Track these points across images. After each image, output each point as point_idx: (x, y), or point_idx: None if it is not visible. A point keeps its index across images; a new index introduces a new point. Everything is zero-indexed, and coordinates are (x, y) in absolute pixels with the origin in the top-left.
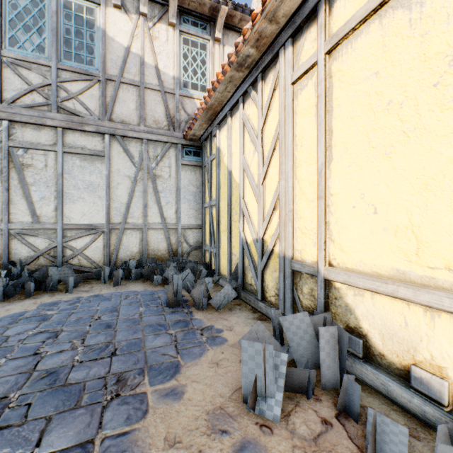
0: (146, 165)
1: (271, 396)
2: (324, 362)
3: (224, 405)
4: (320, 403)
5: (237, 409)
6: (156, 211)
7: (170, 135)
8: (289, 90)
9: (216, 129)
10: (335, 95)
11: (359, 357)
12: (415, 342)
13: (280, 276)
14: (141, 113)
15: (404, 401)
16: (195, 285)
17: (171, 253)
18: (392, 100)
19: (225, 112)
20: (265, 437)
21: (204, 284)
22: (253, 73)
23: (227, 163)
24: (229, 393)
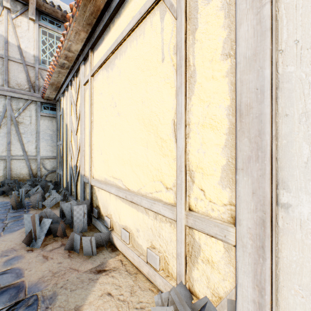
0: (10, 115)
1: (39, 238)
2: (76, 221)
3: (15, 247)
4: (68, 238)
5: (21, 247)
6: (18, 147)
7: (30, 95)
8: (83, 88)
9: (62, 96)
10: (94, 97)
11: (96, 218)
12: (108, 207)
13: (80, 185)
14: (5, 77)
15: (103, 231)
16: (33, 194)
17: (32, 176)
18: (104, 107)
19: (64, 88)
20: (27, 254)
21: (40, 193)
22: (73, 71)
23: (65, 119)
24: (22, 242)
